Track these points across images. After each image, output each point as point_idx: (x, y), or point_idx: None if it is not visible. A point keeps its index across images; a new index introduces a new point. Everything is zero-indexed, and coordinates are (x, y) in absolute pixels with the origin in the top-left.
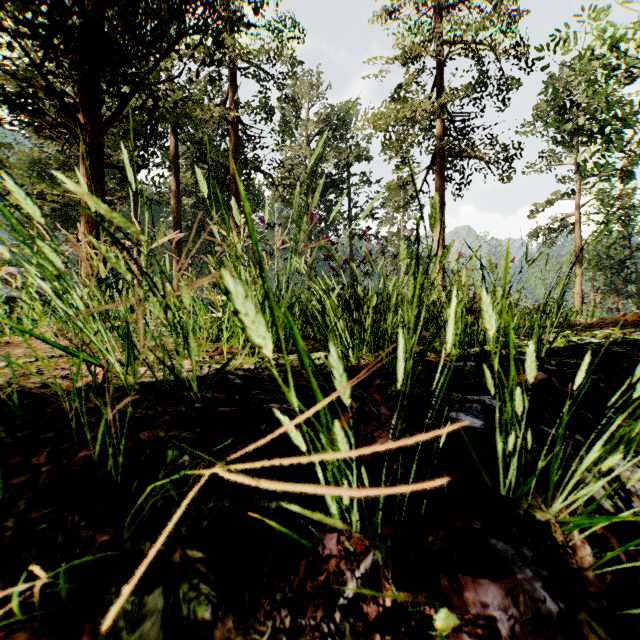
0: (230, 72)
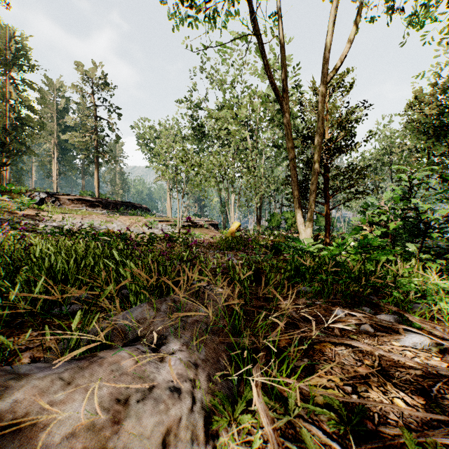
0: (4, 95)
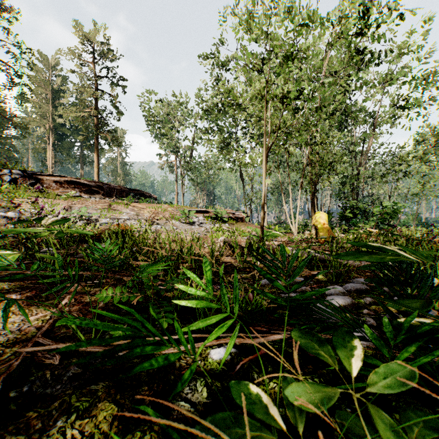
0: None
